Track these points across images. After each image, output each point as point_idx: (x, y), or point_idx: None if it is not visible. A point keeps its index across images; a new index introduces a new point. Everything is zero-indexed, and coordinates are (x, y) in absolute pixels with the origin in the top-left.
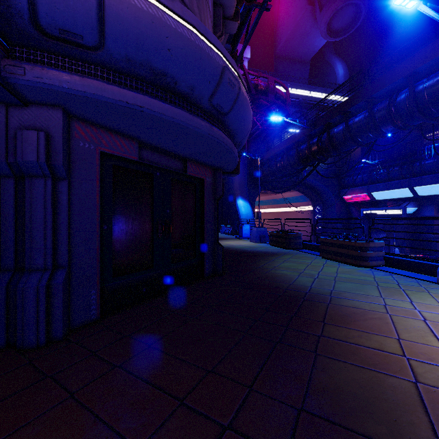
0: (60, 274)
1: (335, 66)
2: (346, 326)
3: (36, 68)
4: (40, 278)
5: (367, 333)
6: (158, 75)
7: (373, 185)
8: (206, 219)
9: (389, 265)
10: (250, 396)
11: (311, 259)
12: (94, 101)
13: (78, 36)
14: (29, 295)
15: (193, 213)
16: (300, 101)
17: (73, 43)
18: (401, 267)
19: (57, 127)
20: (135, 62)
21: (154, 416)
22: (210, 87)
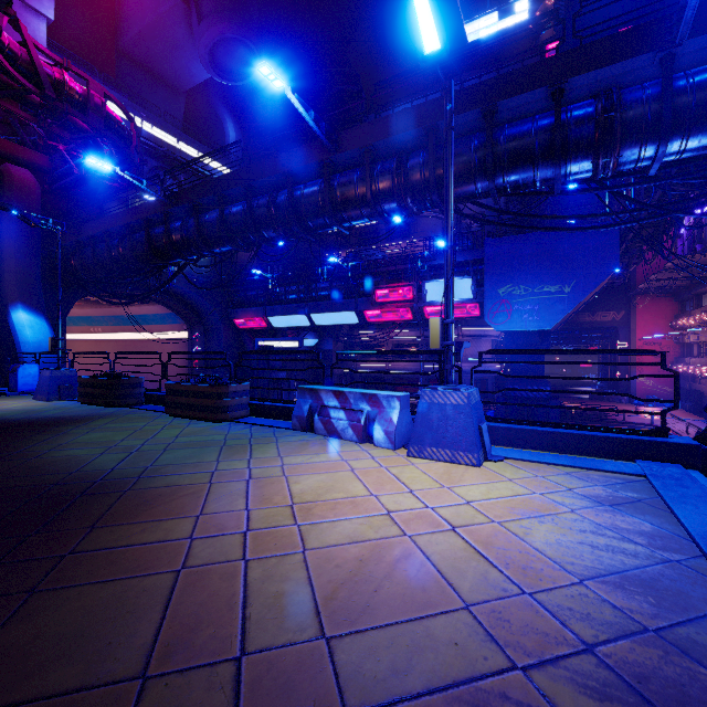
0: None
1: (225, 121)
2: (131, 521)
3: None
4: None
5: (158, 522)
6: None
7: (270, 307)
8: None
9: (256, 415)
10: None
11: (148, 420)
12: None
13: None
14: None
15: None
16: (166, 153)
17: None
18: (267, 415)
19: None
20: None
21: None
22: None
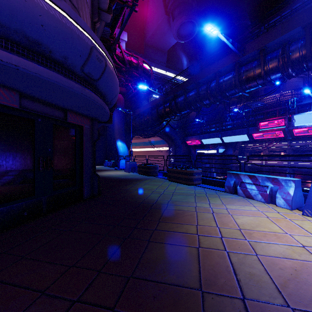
0: None
1: (182, 58)
2: (171, 221)
3: None
4: None
5: (181, 224)
6: (33, 43)
7: (202, 135)
8: (84, 156)
9: (204, 183)
10: (98, 276)
11: (162, 182)
12: None
13: None
14: None
15: (74, 151)
16: (161, 77)
17: None
18: (210, 184)
19: None
20: (9, 29)
21: (16, 308)
22: (81, 59)
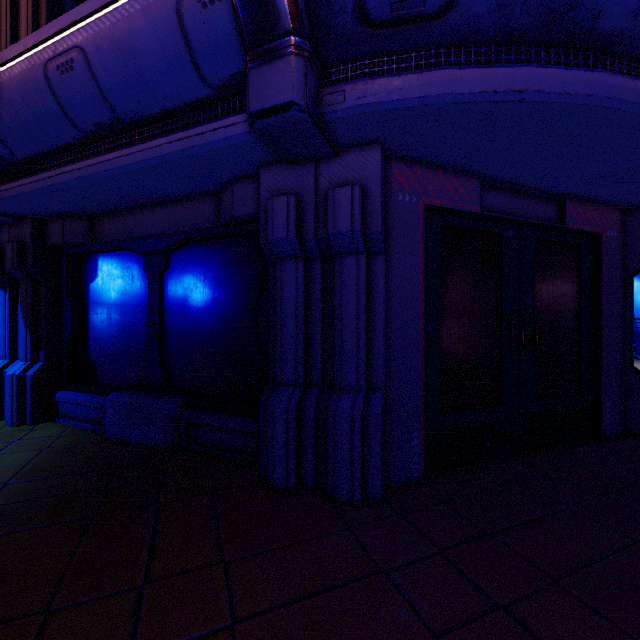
0: (376, 399)
1: None
2: None
3: (358, 85)
4: (353, 402)
5: None
6: (557, 14)
7: None
8: (604, 316)
9: None
10: None
11: None
12: (435, 109)
13: (418, 2)
14: (341, 425)
15: (575, 305)
16: None
17: (409, 20)
18: None
19: (373, 176)
20: (513, 5)
21: None
22: None
